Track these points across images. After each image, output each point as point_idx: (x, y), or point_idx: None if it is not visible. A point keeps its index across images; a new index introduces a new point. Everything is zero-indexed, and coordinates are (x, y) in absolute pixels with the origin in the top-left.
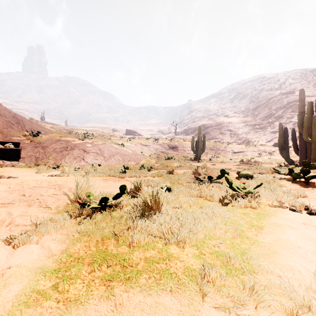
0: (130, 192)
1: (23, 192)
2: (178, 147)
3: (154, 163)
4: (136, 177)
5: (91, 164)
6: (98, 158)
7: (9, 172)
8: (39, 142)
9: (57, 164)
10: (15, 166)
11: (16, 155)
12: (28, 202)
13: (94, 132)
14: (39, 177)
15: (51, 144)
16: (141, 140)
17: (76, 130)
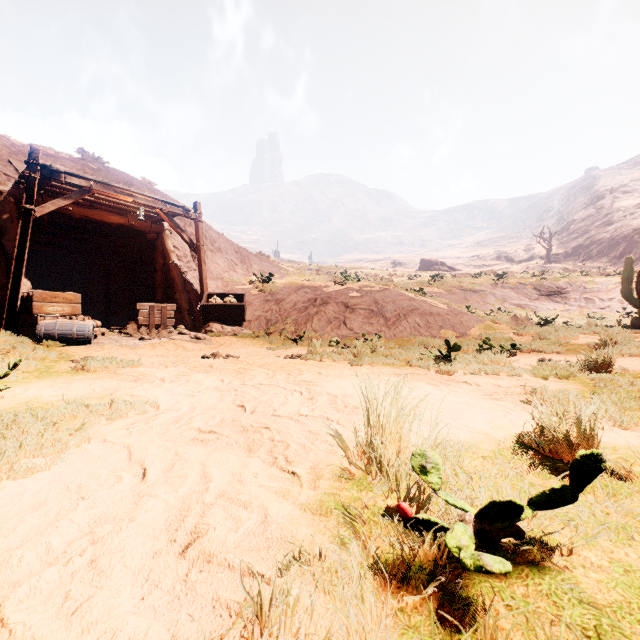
0: (522, 441)
1: (243, 399)
2: (567, 293)
3: (510, 333)
4: (484, 374)
5: (359, 334)
6: (372, 322)
7: (229, 345)
8: (271, 292)
9: (298, 333)
10: (237, 334)
11: (238, 316)
12: (247, 434)
13: (358, 269)
14: (271, 359)
15: (289, 296)
16: (462, 279)
17: (327, 269)
